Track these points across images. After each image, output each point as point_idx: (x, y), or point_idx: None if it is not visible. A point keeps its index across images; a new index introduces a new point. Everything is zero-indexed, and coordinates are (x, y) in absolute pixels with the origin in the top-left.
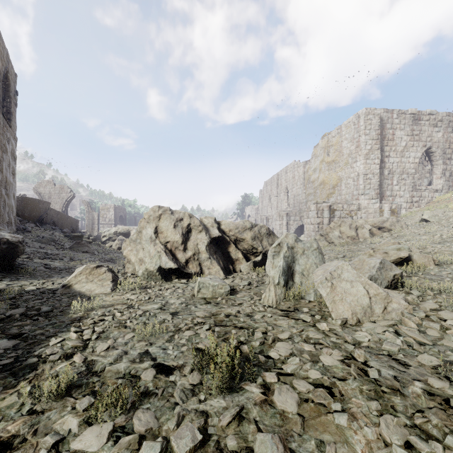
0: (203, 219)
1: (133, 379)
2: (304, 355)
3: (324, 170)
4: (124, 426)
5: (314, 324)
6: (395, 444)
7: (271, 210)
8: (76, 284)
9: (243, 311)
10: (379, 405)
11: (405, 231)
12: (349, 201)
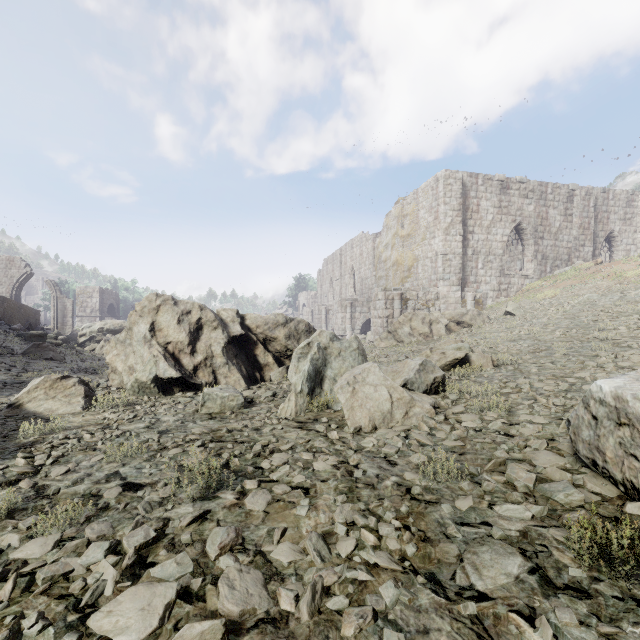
0: (221, 312)
1: (93, 498)
2: (298, 463)
3: (398, 246)
4: (75, 536)
5: (327, 434)
6: (338, 522)
7: (333, 298)
8: (29, 403)
9: (252, 425)
10: (345, 497)
11: (486, 326)
12: (425, 288)
